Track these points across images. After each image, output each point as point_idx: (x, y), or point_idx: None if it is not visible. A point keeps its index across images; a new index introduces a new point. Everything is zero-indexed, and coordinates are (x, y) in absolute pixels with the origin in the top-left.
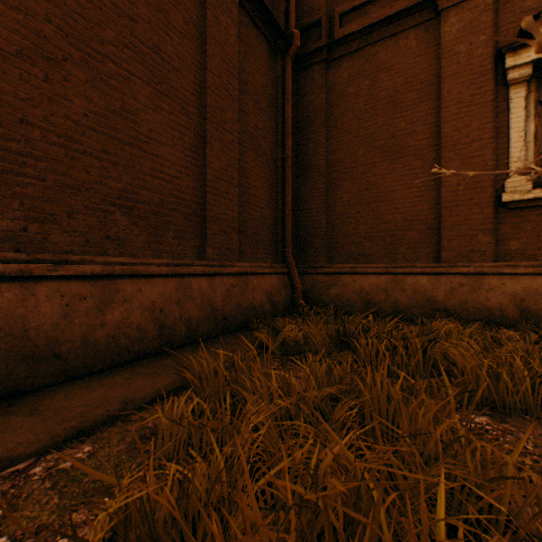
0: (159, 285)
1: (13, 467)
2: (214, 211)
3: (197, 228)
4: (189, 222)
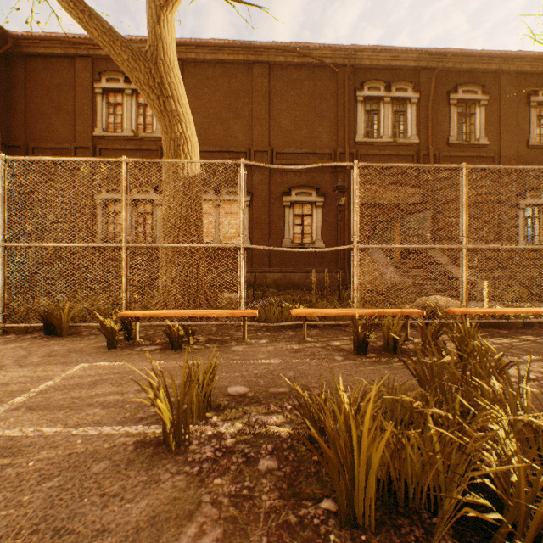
0: None
1: None
2: None
3: None
4: None
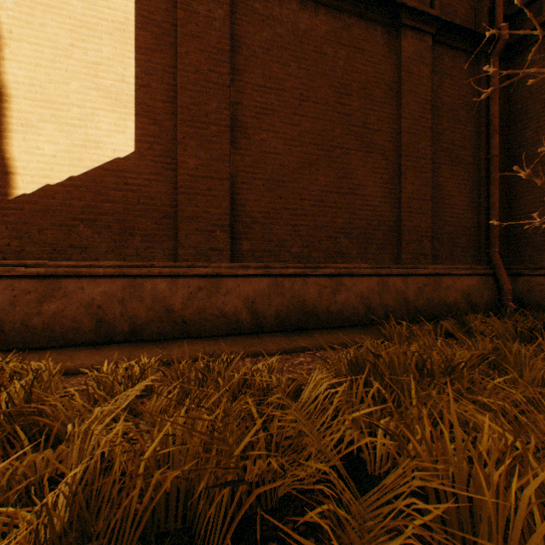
0: (365, 282)
1: (308, 352)
2: (407, 225)
3: (393, 240)
4: (386, 236)
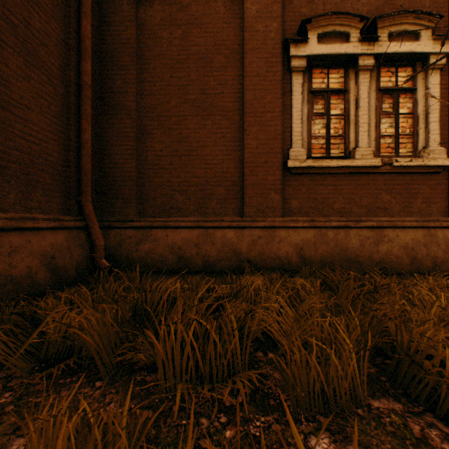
0: None
1: None
2: None
3: None
4: None
